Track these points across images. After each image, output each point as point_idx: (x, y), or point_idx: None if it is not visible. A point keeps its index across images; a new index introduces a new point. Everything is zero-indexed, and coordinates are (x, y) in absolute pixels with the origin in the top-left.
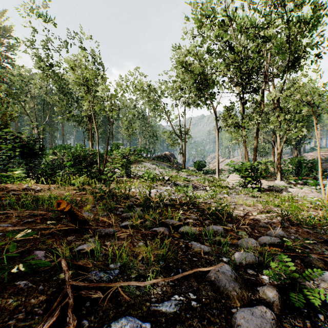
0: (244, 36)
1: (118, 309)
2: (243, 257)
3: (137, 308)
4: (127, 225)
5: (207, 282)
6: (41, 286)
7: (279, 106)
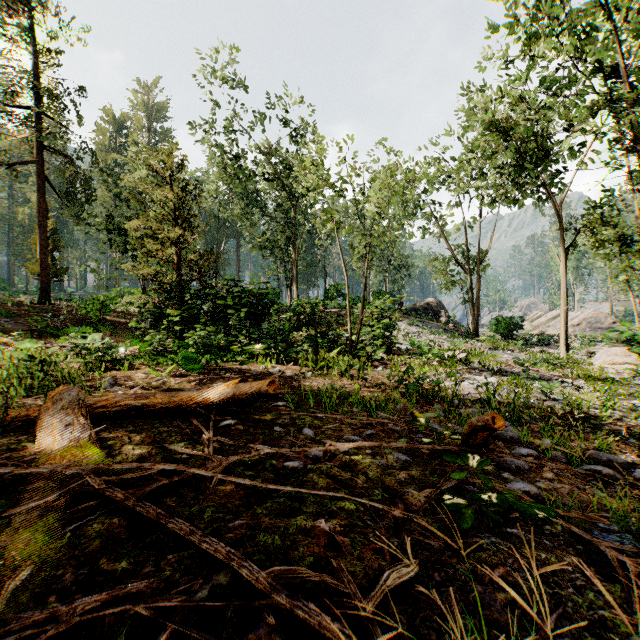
0: None
1: None
2: None
3: None
4: (531, 455)
5: None
6: (545, 541)
7: None
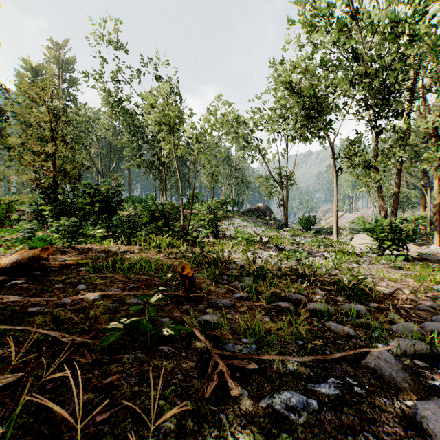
0: (378, 37)
1: (272, 383)
2: (407, 345)
3: (292, 386)
4: (242, 297)
5: (364, 369)
6: (183, 353)
7: (437, 135)
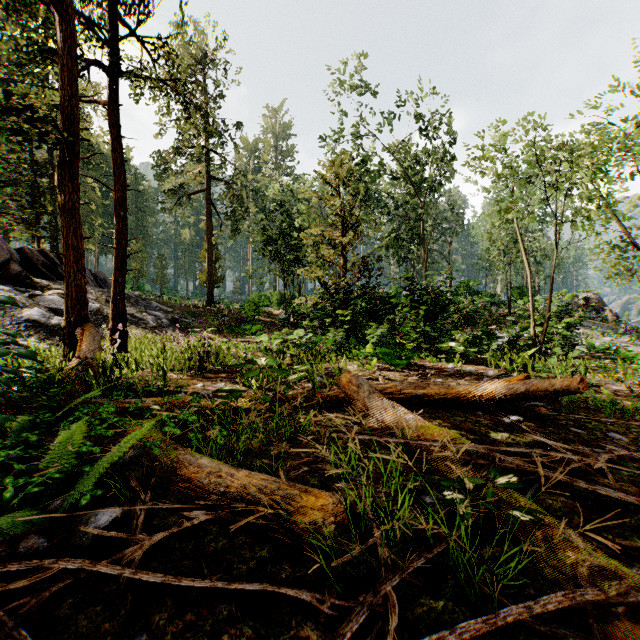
0: None
1: None
2: None
3: None
4: None
5: None
6: None
7: None
